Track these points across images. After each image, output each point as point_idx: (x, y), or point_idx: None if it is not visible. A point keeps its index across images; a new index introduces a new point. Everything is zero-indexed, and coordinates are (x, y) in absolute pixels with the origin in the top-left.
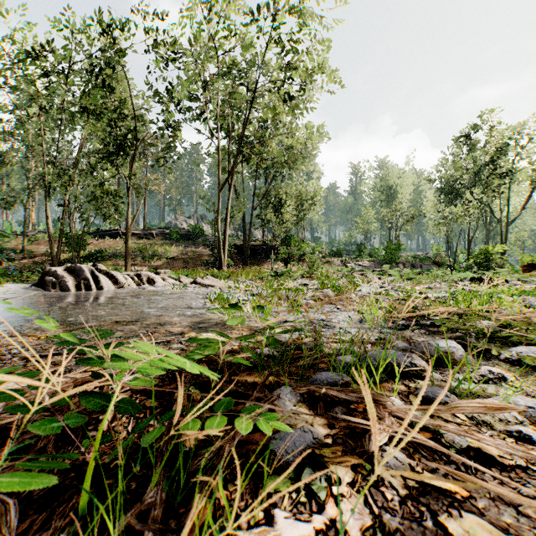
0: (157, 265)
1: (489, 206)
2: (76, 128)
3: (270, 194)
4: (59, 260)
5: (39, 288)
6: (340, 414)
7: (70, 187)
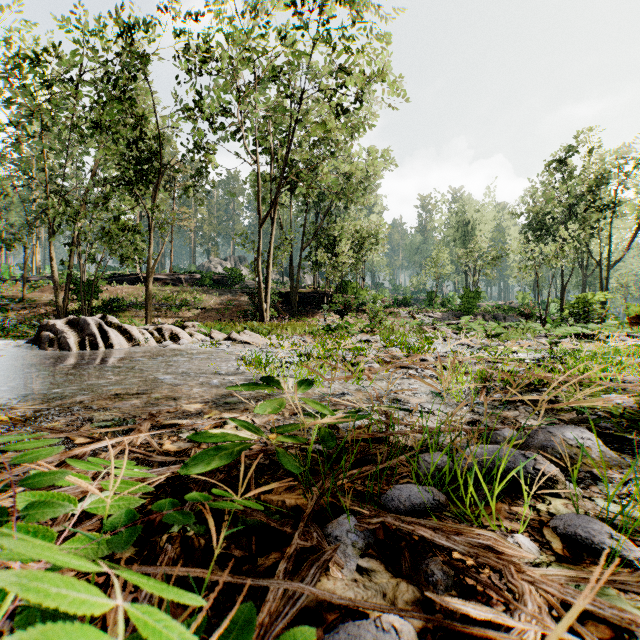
0: (185, 316)
1: (586, 245)
2: (88, 151)
3: (322, 231)
4: (67, 310)
5: (35, 346)
6: (440, 576)
7: (79, 222)
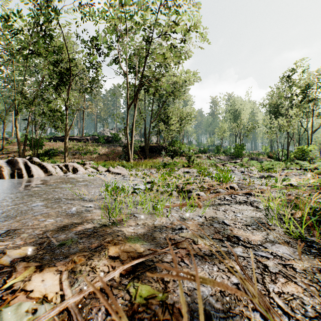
0: (88, 158)
1: (300, 121)
2: (39, 72)
3: (161, 113)
4: (25, 155)
5: None
6: None
7: (31, 107)
